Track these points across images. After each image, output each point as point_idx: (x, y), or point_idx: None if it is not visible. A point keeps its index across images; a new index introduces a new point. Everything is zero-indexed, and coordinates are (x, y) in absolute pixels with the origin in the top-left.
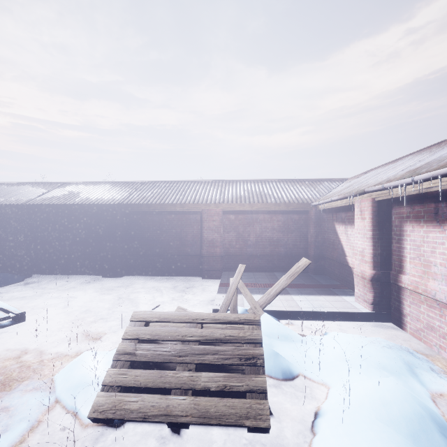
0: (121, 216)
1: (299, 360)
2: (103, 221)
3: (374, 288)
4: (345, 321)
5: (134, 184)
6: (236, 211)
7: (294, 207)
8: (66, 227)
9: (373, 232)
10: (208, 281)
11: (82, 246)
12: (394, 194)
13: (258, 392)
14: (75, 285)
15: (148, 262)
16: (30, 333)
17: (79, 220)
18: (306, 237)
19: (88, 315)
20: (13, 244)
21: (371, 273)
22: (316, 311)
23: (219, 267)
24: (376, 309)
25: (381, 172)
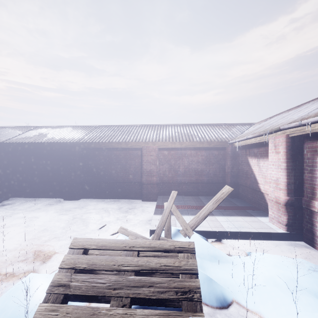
0: (79, 152)
1: (230, 283)
2: (64, 156)
3: (287, 212)
4: (263, 240)
5: (90, 128)
6: (169, 148)
7: (214, 145)
8: (36, 160)
9: (287, 163)
10: (147, 203)
11: (48, 176)
12: (309, 130)
13: None
14: (40, 206)
15: (100, 188)
16: None
17: (46, 155)
18: (224, 168)
19: (46, 233)
20: None
21: (285, 199)
22: (238, 231)
23: (155, 192)
24: (289, 230)
25: (288, 115)
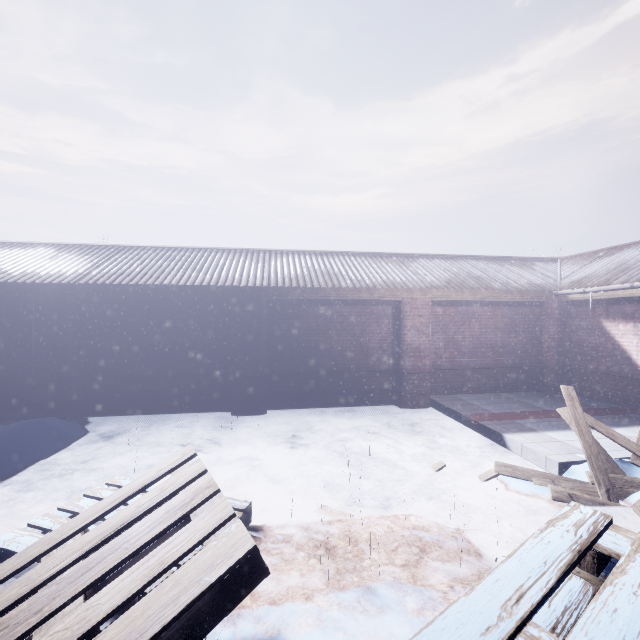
0: (266, 308)
1: None
2: (235, 317)
3: None
4: None
5: (256, 254)
6: (445, 302)
7: (531, 297)
8: (156, 327)
9: None
10: (414, 411)
11: (188, 362)
12: None
13: None
14: (205, 433)
15: (307, 385)
16: (308, 549)
17: (182, 314)
18: (539, 340)
19: (311, 491)
20: (51, 360)
21: None
22: None
23: (429, 389)
24: None
25: None
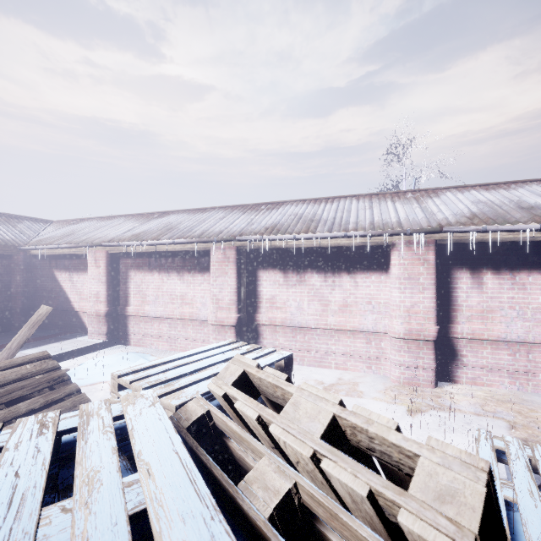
0: None
1: (75, 381)
2: None
3: (108, 322)
4: (87, 354)
5: None
6: None
7: None
8: None
9: (107, 277)
10: None
11: None
12: (125, 250)
13: (75, 393)
14: None
15: None
16: None
17: None
18: (8, 288)
19: None
20: None
21: (106, 310)
22: (62, 353)
23: None
24: (109, 338)
25: (103, 226)
